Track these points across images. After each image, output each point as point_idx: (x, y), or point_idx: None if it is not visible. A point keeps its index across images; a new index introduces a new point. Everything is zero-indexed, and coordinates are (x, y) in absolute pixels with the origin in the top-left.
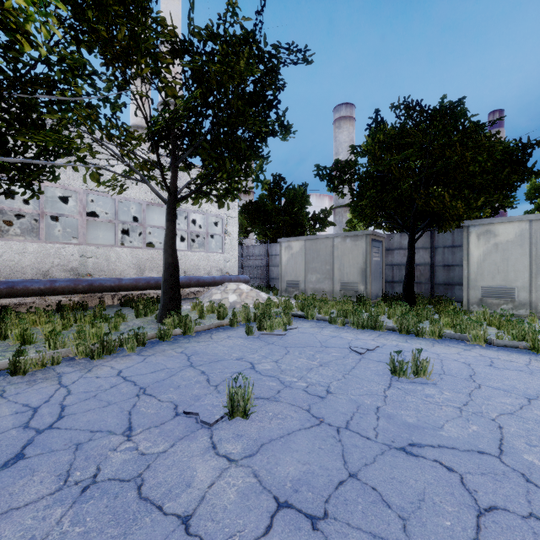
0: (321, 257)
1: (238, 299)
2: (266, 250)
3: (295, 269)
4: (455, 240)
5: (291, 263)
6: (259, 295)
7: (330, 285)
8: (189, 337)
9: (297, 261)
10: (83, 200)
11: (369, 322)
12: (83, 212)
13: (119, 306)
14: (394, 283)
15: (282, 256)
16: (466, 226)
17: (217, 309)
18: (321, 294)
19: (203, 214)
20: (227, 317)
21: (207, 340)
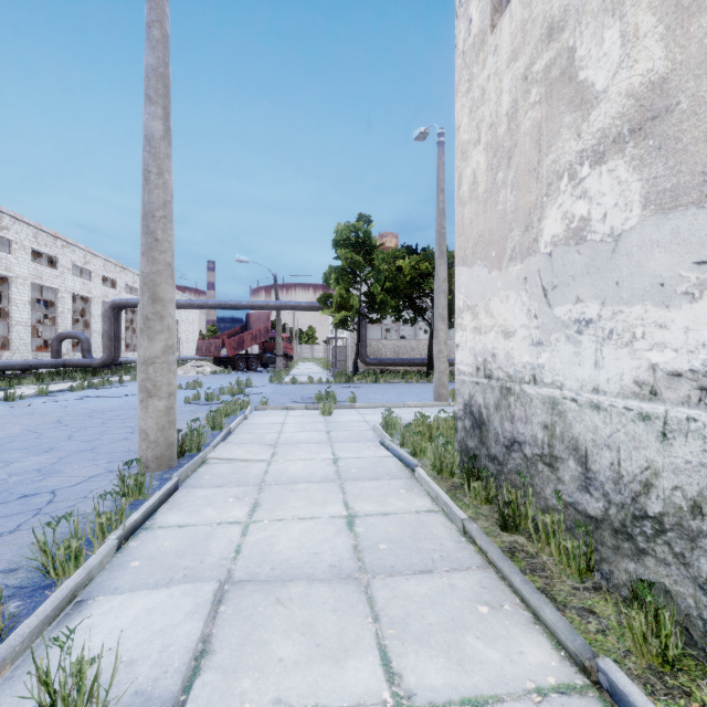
0: None
1: None
2: None
3: None
4: None
5: None
6: None
7: None
8: None
9: None
10: None
11: None
12: None
13: None
14: None
15: None
16: None
17: None
18: None
19: None
20: None
21: None
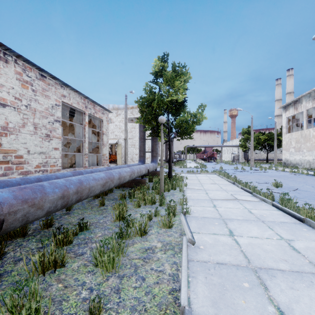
0: None
1: None
2: None
3: None
4: None
5: None
6: None
7: None
8: None
9: None
10: None
11: None
12: None
13: None
14: None
15: None
16: None
17: None
18: None
19: None
20: None
21: None
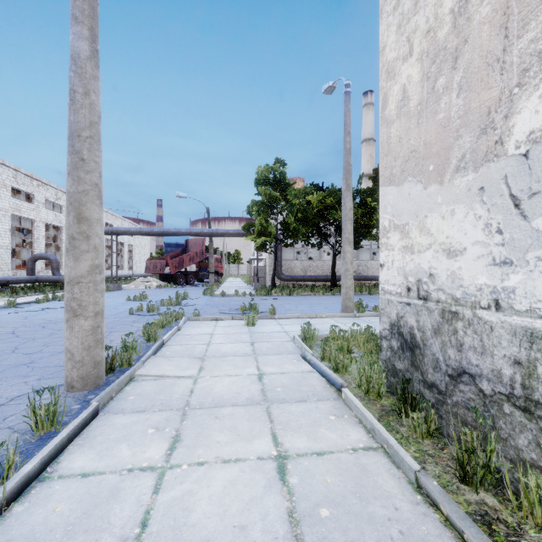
0: None
1: None
2: None
3: None
4: None
5: None
6: None
7: None
8: None
9: None
10: None
11: None
12: None
13: None
14: None
15: None
16: None
17: None
18: None
19: None
20: None
21: None
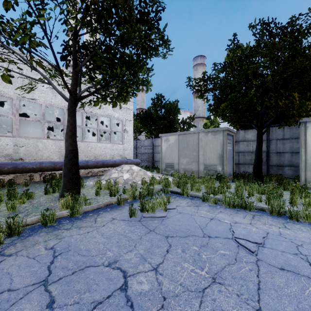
0: (189, 147)
1: (130, 177)
2: (152, 142)
3: (171, 155)
4: (285, 135)
5: (168, 151)
6: (146, 174)
7: (196, 166)
8: (74, 220)
9: (173, 149)
10: (16, 104)
11: (239, 202)
12: (16, 113)
13: (43, 182)
14: (239, 164)
15: (162, 146)
16: (303, 122)
17: (109, 188)
18: (190, 172)
19: (109, 118)
20: (118, 193)
21: (90, 225)
